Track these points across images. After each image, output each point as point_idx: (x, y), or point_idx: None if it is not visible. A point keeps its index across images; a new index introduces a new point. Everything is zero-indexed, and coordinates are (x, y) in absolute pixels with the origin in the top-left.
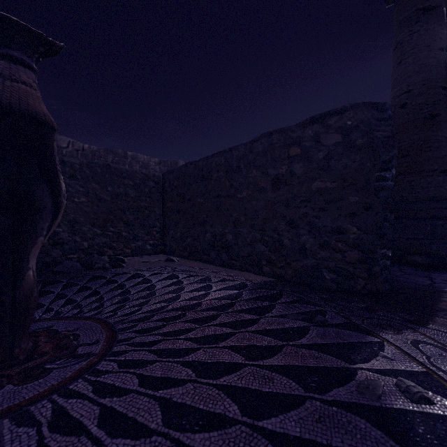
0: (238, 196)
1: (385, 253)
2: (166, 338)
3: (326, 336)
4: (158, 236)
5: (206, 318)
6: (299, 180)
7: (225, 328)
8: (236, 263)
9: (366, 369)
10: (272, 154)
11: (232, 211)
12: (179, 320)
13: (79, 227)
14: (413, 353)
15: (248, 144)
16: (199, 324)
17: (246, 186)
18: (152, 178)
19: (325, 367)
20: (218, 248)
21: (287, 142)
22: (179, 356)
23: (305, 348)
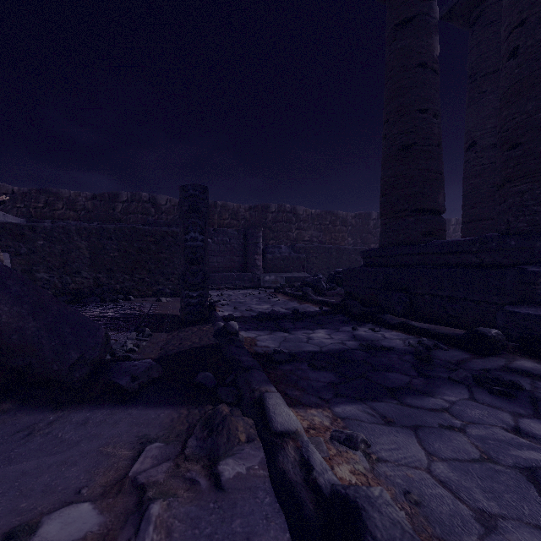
0: None
1: (188, 294)
2: None
3: None
4: (177, 282)
5: None
6: None
7: None
8: None
9: None
10: None
11: None
12: None
13: (113, 274)
14: None
15: None
16: None
17: None
18: (171, 234)
19: None
20: None
21: None
22: None
23: None
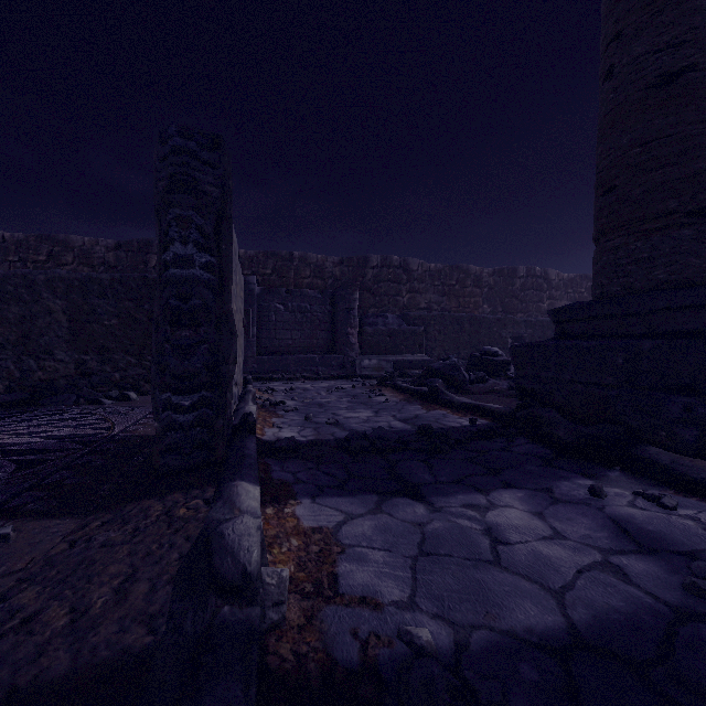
0: None
1: (169, 400)
2: None
3: None
4: None
5: None
6: None
7: None
8: None
9: None
10: None
11: None
12: None
13: (110, 355)
14: None
15: None
16: None
17: None
18: None
19: None
20: None
21: None
22: None
23: None
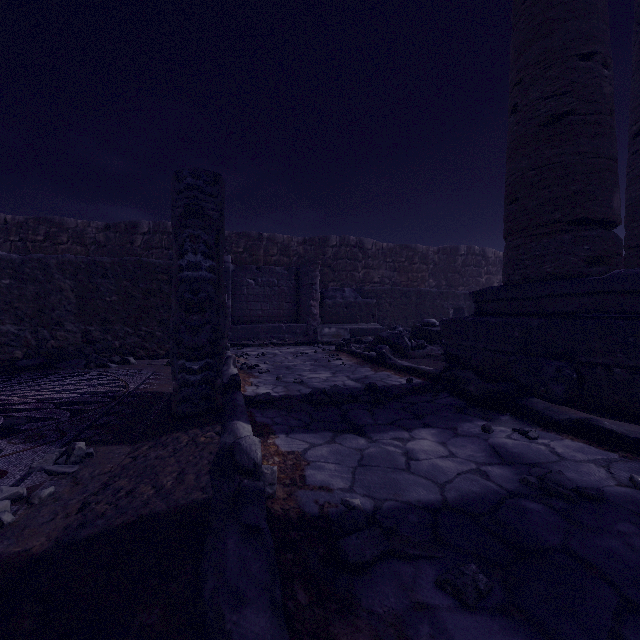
0: None
1: (184, 365)
2: None
3: None
4: None
5: None
6: None
7: None
8: None
9: None
10: None
11: None
12: None
13: (110, 326)
14: None
15: None
16: None
17: None
18: None
19: None
20: None
21: None
22: None
23: None
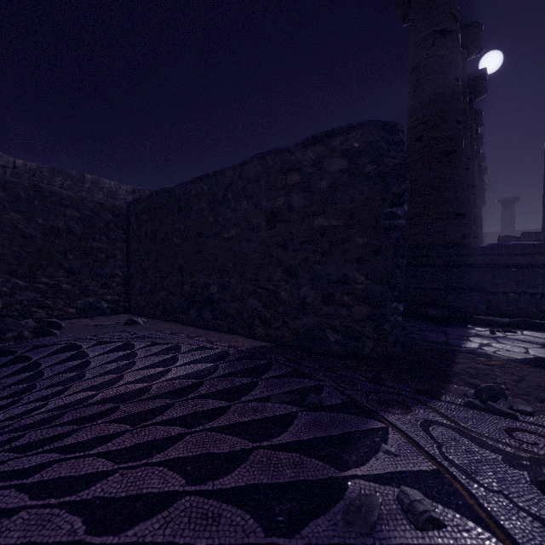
0: (225, 235)
1: (396, 308)
2: (65, 456)
3: (316, 426)
4: (120, 289)
5: (148, 413)
6: (299, 216)
7: (172, 427)
8: (222, 324)
9: (361, 476)
10: (266, 182)
11: (217, 256)
12: (102, 419)
13: None
14: (422, 442)
15: (238, 168)
16: (133, 424)
17: (235, 222)
18: (110, 209)
19: (305, 482)
20: (199, 305)
21: (284, 167)
22: (71, 492)
23: (283, 450)
